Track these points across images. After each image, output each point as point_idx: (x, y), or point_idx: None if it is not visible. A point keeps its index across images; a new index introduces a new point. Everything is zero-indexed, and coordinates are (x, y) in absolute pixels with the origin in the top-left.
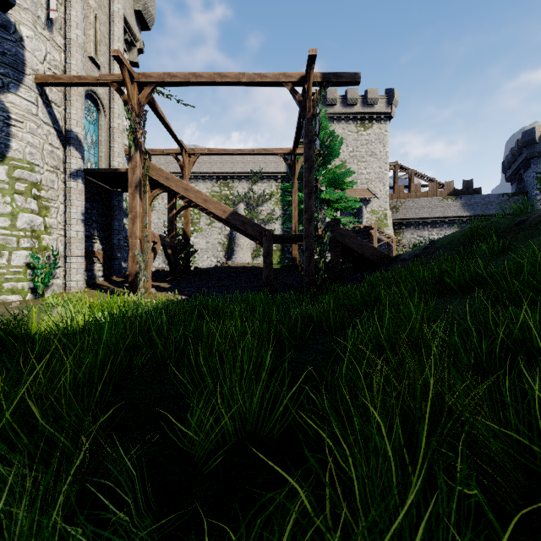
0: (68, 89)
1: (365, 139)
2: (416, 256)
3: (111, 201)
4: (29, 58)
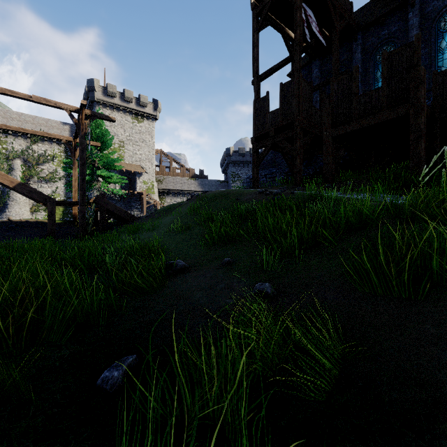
0: None
1: (139, 129)
2: (146, 217)
3: None
4: None
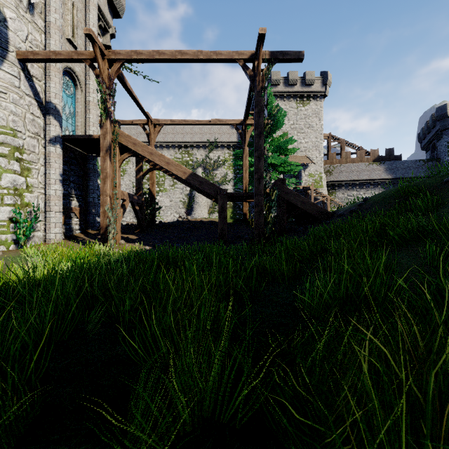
0: (48, 65)
1: (304, 114)
2: (352, 212)
3: (86, 164)
4: (12, 37)
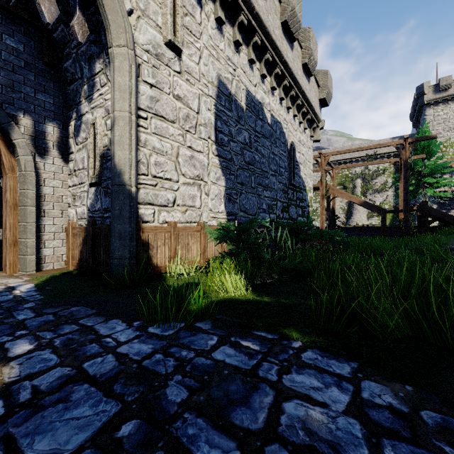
0: None
1: None
2: None
3: None
4: None
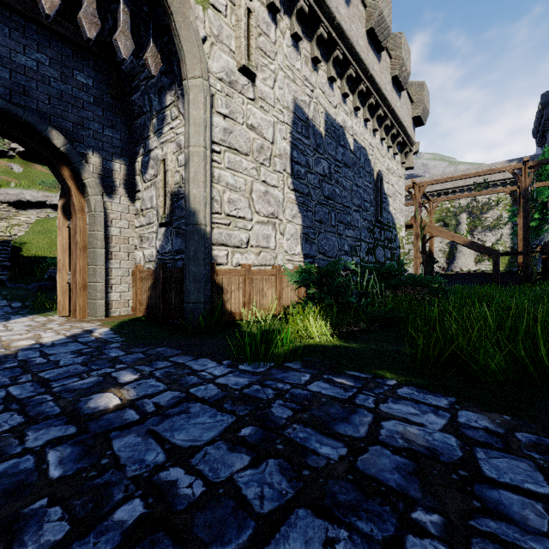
0: None
1: None
2: None
3: None
4: None
